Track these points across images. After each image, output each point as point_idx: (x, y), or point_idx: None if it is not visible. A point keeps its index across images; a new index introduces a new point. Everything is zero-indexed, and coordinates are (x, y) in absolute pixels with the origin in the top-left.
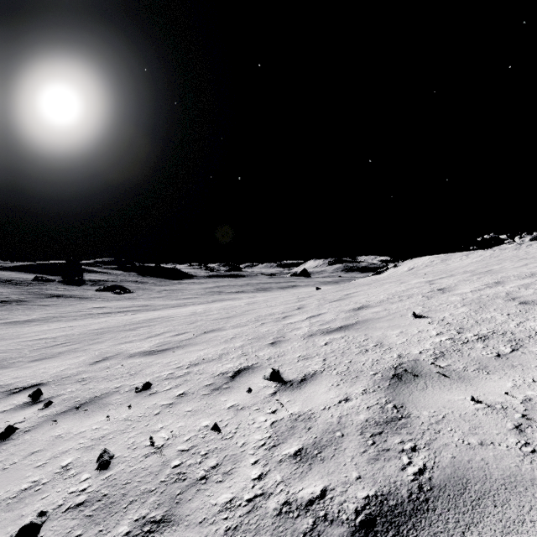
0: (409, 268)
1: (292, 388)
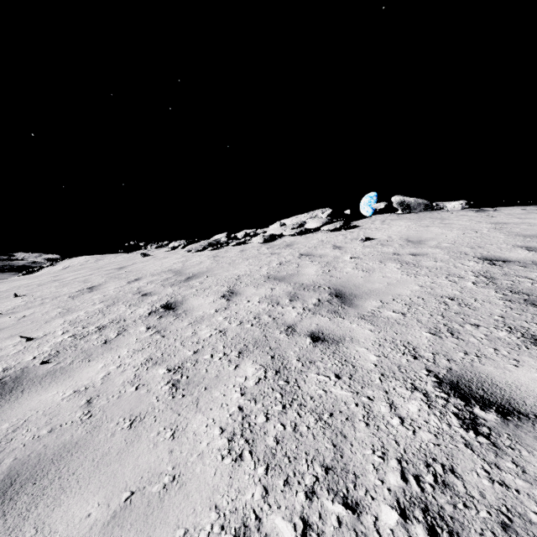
0: (65, 267)
1: None
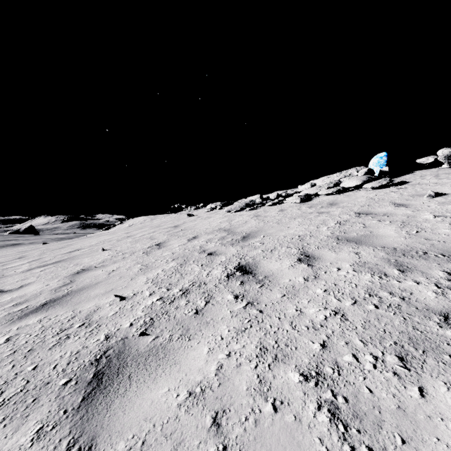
0: (130, 225)
1: (12, 291)
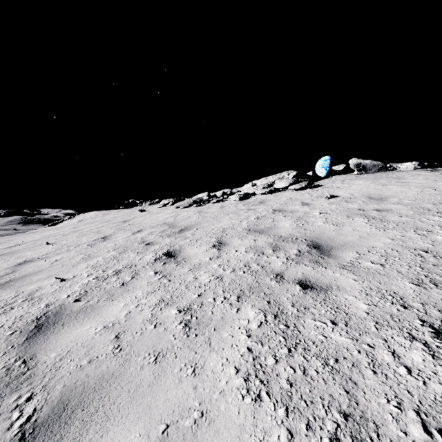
0: (80, 220)
1: None
